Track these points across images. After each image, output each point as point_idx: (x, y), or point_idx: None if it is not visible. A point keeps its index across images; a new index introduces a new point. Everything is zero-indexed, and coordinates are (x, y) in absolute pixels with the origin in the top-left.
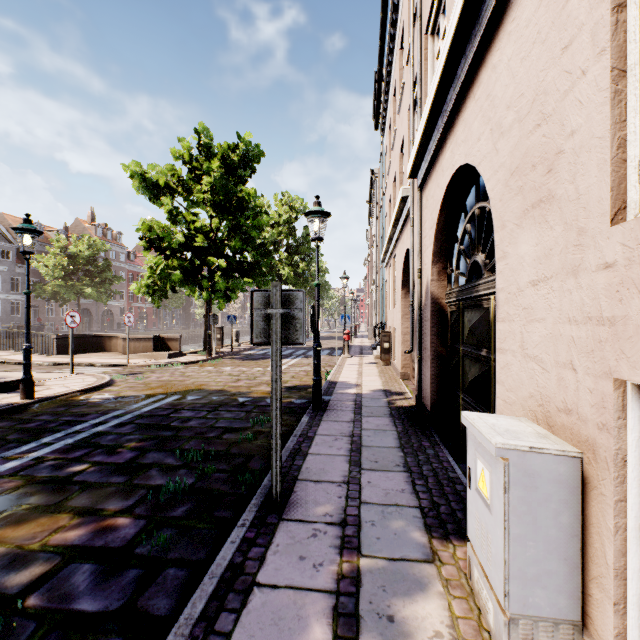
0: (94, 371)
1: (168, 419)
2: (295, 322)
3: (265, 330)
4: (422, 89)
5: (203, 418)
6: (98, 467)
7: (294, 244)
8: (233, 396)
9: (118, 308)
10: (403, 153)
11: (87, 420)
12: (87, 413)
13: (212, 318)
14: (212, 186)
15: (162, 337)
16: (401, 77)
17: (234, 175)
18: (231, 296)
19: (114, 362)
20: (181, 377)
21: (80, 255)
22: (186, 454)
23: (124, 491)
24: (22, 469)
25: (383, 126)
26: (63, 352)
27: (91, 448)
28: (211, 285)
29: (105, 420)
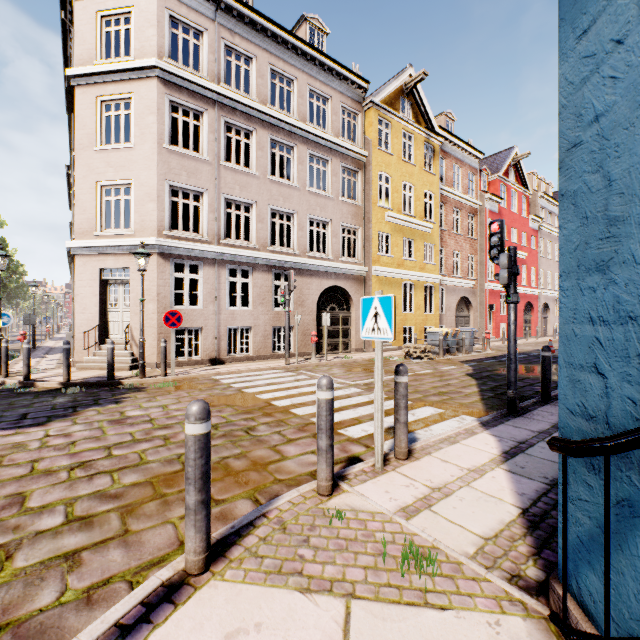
0: None
1: None
2: (35, 320)
3: (27, 322)
4: None
5: None
6: None
7: None
8: None
9: None
10: None
11: None
12: None
13: None
14: None
15: None
16: None
17: None
18: None
19: None
20: None
21: None
22: None
23: None
24: None
25: None
26: None
27: None
28: None
29: None
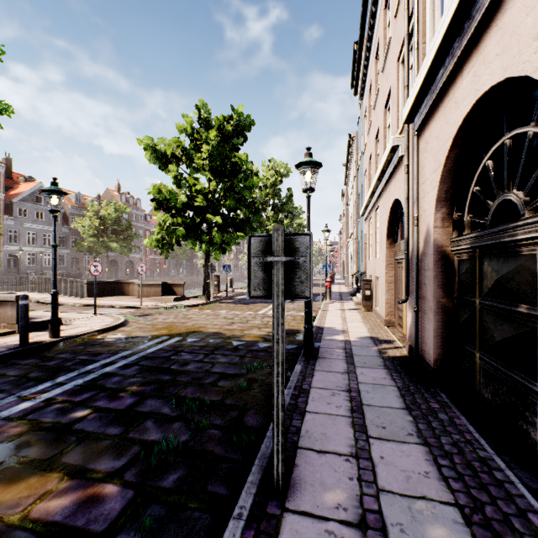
0: (113, 312)
1: (169, 361)
2: (300, 272)
3: (264, 281)
4: (419, 30)
5: (200, 362)
6: (98, 414)
7: (279, 203)
8: (228, 339)
9: (138, 259)
10: (387, 108)
11: (99, 360)
12: (100, 352)
13: (210, 267)
14: (210, 153)
15: (169, 283)
16: (385, 36)
17: (228, 143)
18: (226, 248)
19: (130, 304)
20: (183, 319)
21: (108, 217)
22: (182, 404)
23: (118, 446)
24: (31, 412)
25: (362, 91)
26: (92, 295)
27: (96, 391)
28: (209, 239)
29: (114, 360)
